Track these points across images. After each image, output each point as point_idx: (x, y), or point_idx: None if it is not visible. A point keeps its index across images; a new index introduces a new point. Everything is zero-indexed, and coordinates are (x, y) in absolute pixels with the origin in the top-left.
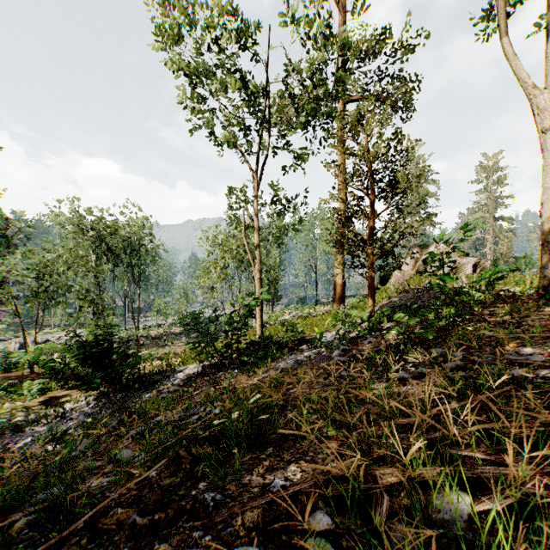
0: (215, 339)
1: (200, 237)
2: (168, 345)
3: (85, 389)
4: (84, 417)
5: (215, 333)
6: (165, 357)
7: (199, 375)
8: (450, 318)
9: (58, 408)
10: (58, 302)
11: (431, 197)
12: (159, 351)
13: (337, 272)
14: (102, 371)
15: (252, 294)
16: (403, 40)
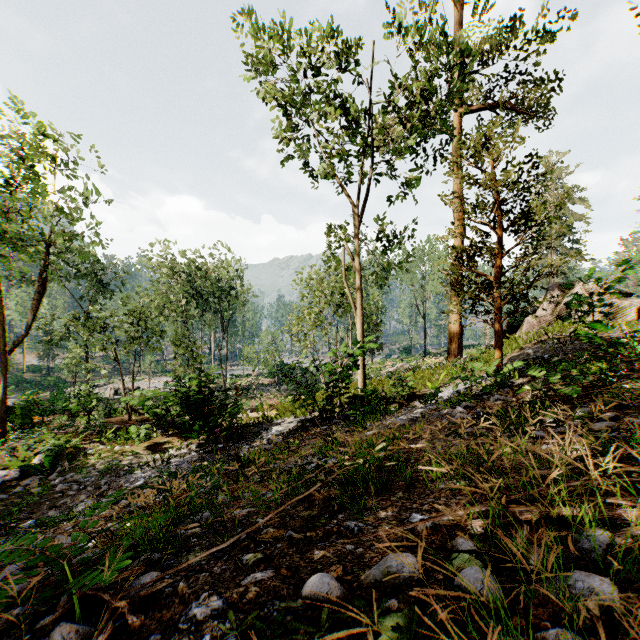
0: (315, 390)
1: (294, 279)
2: (256, 396)
3: (184, 437)
4: (188, 464)
5: (316, 385)
6: (261, 408)
7: (299, 428)
8: (601, 374)
9: (163, 454)
10: (153, 349)
11: (578, 220)
12: (249, 402)
13: (452, 318)
14: (202, 420)
15: (356, 342)
16: (539, 31)
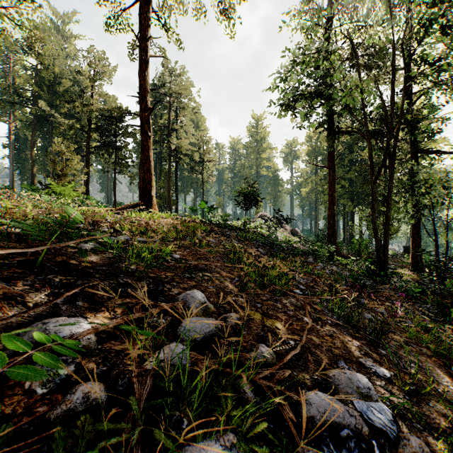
0: None
1: None
2: None
3: None
4: None
5: None
6: None
7: None
8: None
9: None
10: None
11: None
12: None
13: None
14: None
15: None
16: None
